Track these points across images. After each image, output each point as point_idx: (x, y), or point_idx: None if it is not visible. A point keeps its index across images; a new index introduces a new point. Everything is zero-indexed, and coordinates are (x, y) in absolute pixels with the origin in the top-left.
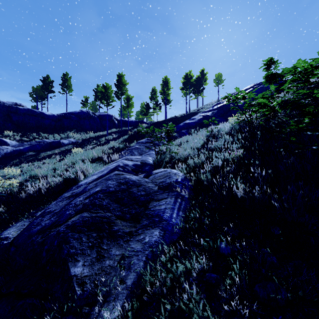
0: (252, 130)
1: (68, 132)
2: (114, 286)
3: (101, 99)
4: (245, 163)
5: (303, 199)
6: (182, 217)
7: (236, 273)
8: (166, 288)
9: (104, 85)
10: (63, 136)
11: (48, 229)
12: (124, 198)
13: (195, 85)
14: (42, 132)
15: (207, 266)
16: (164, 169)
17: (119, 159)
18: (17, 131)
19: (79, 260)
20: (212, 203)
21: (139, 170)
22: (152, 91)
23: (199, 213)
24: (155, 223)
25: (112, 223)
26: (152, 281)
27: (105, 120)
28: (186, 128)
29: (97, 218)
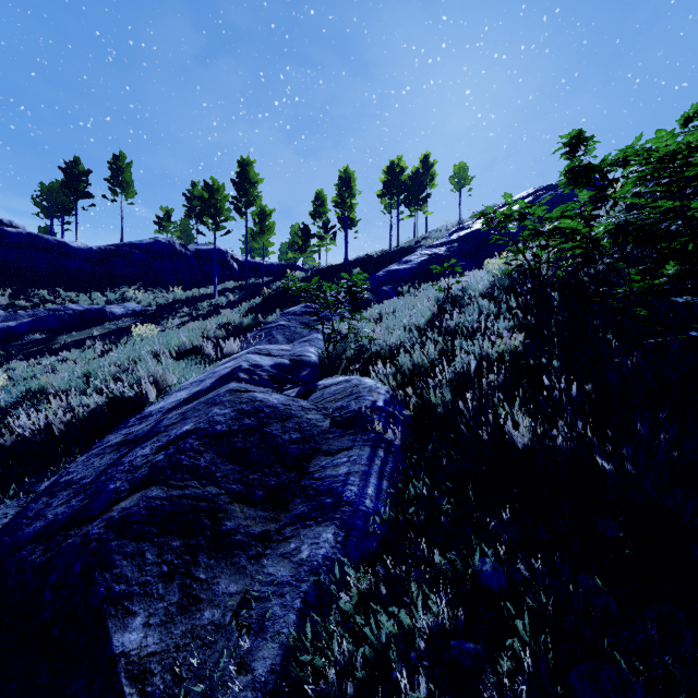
0: (540, 289)
1: (125, 289)
2: (223, 680)
3: (201, 215)
4: (528, 365)
5: (669, 454)
6: (387, 494)
7: (522, 640)
8: (353, 681)
9: (208, 183)
10: (113, 298)
11: (62, 530)
12: (251, 449)
13: (410, 189)
14: (63, 288)
15: (452, 623)
16: (344, 378)
17: (241, 352)
18: (2, 286)
19: (134, 613)
20: (456, 459)
21: (286, 377)
22: (316, 200)
23: (428, 483)
24: (324, 511)
25: (221, 511)
26: (318, 663)
27: (210, 262)
28: (391, 282)
29: (185, 500)
